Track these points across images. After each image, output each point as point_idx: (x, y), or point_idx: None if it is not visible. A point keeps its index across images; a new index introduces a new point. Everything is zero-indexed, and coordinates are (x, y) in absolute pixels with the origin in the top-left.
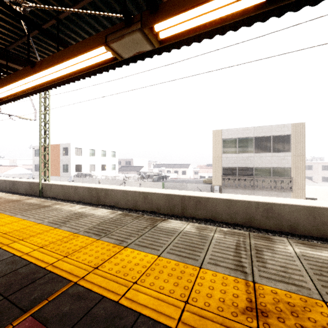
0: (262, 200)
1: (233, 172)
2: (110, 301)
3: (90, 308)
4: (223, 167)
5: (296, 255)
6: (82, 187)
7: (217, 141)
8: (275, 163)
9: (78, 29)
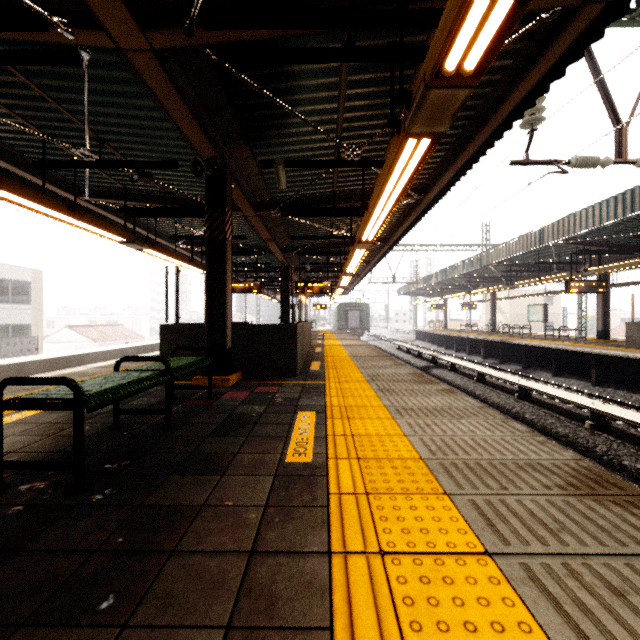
0: None
1: None
2: None
3: None
4: None
5: None
6: (38, 361)
7: None
8: (16, 319)
9: None
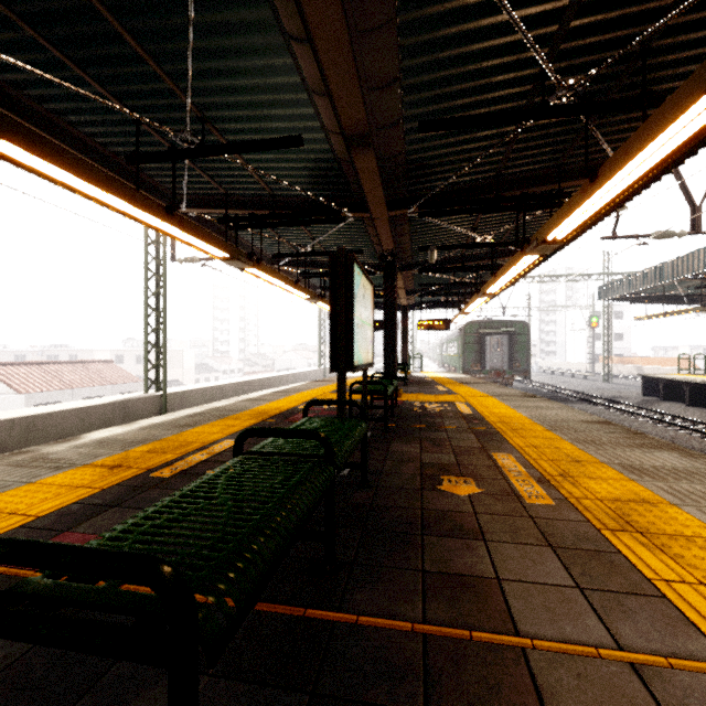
0: None
1: None
2: (34, 521)
3: (34, 529)
4: None
5: (73, 448)
6: None
7: None
8: None
9: None
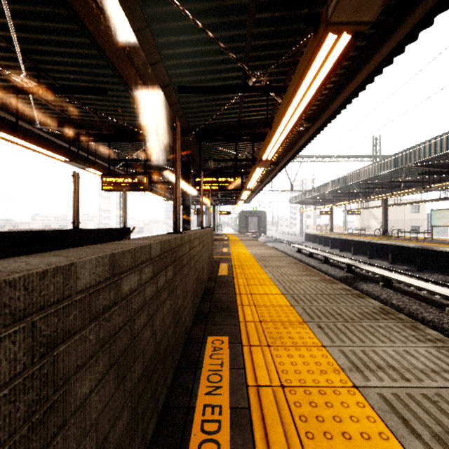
0: None
1: None
2: None
3: None
4: None
5: None
6: None
7: None
8: None
9: (101, 144)
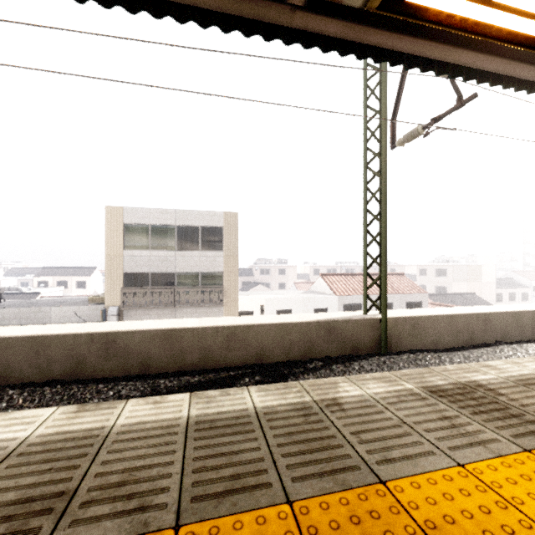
0: (102, 329)
1: (144, 282)
2: None
3: None
4: (126, 273)
5: None
6: None
7: (114, 226)
8: (204, 267)
9: None
